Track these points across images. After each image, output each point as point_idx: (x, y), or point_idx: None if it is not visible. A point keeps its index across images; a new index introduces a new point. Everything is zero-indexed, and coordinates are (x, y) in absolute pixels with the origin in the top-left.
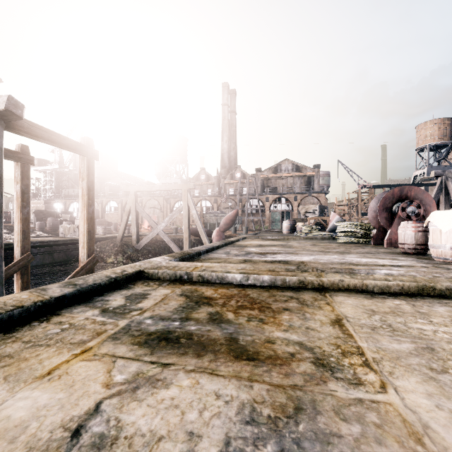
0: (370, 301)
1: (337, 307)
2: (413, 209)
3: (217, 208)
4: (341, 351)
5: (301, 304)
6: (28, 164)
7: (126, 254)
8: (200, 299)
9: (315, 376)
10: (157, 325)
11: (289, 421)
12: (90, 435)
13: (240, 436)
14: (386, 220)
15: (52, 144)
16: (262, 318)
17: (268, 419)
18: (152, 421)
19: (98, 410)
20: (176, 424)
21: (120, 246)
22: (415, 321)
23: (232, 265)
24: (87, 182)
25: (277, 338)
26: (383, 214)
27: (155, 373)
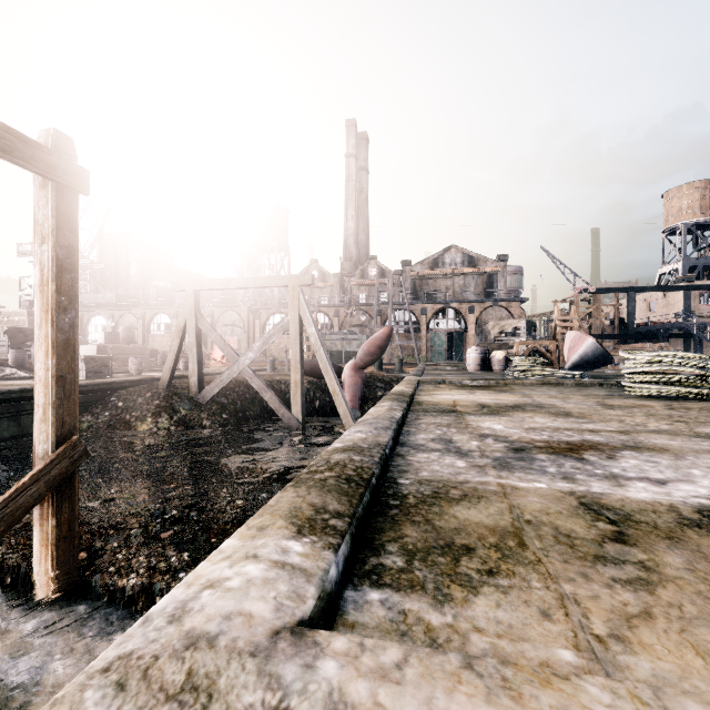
0: None
1: None
2: None
3: (339, 326)
4: None
5: None
6: None
7: (177, 414)
8: None
9: None
10: None
11: None
12: None
13: None
14: None
15: None
16: None
17: None
18: None
19: None
20: None
21: (165, 398)
22: None
23: None
24: (53, 248)
25: None
26: None
27: None
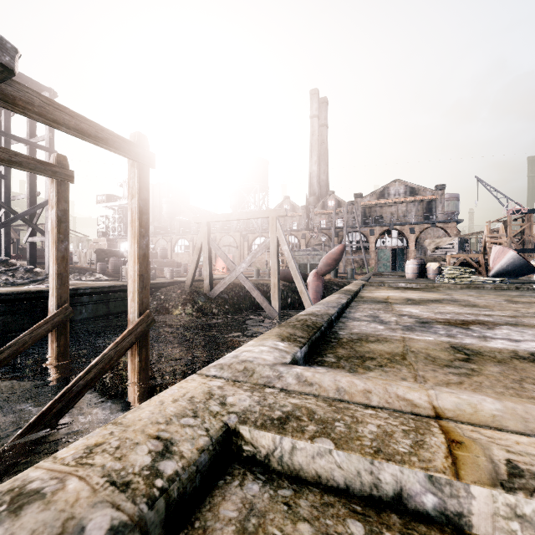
0: None
1: None
2: None
3: (305, 245)
4: None
5: None
6: (66, 182)
7: (197, 304)
8: None
9: None
10: None
11: None
12: None
13: None
14: None
15: (82, 137)
16: None
17: None
18: None
19: None
20: None
21: (189, 294)
22: None
23: None
24: (138, 201)
25: None
26: None
27: None
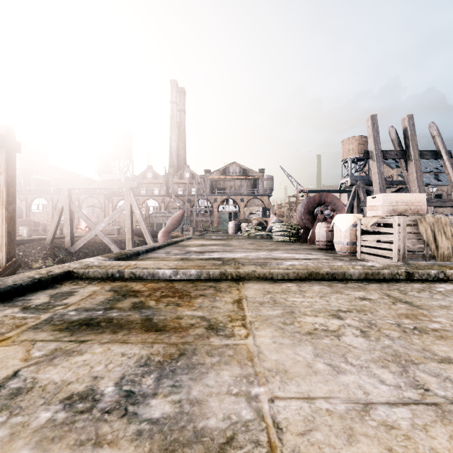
0: (271, 286)
1: (243, 291)
2: (329, 212)
3: (164, 208)
4: (230, 319)
5: (216, 290)
6: None
7: (58, 258)
8: (128, 292)
9: (203, 335)
10: (81, 315)
11: (173, 361)
12: (8, 389)
13: (133, 373)
14: (309, 221)
15: None
16: (179, 303)
17: (157, 362)
18: (64, 375)
19: (16, 375)
20: (84, 374)
21: (50, 249)
22: (294, 296)
23: (165, 262)
24: (5, 177)
25: (186, 315)
26: (307, 216)
27: (72, 348)
